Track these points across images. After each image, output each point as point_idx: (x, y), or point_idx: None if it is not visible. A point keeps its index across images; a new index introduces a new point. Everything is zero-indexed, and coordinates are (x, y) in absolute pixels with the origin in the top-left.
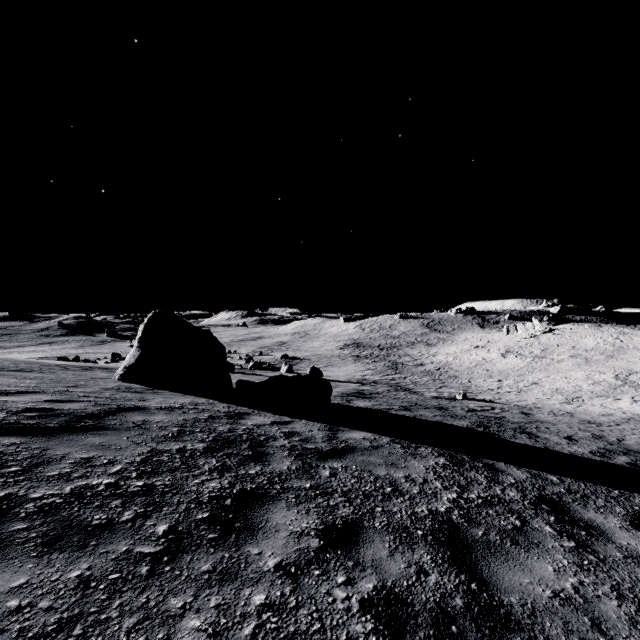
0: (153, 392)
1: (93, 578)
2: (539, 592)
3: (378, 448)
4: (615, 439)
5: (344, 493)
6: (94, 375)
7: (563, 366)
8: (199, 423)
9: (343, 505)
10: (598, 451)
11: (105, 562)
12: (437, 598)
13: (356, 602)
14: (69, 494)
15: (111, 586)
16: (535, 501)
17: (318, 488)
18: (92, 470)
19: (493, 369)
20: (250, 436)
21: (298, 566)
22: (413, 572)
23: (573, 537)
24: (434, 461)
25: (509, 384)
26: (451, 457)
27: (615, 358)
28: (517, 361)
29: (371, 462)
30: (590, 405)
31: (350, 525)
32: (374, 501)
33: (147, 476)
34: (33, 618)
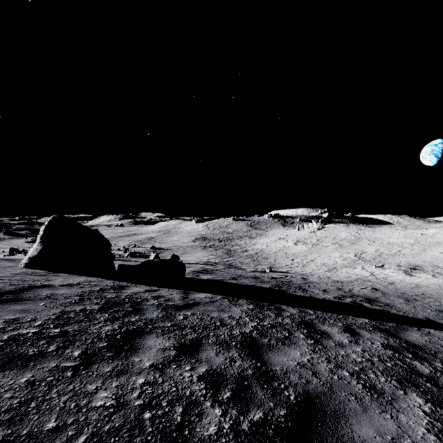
0: (54, 275)
1: (36, 381)
2: (291, 364)
3: (214, 302)
4: (348, 290)
5: (191, 327)
6: (2, 264)
7: (328, 249)
8: (93, 293)
9: (191, 333)
10: (338, 296)
11: (42, 372)
12: (239, 371)
13: (196, 377)
14: (7, 339)
15: (49, 383)
16: (298, 323)
17: (176, 326)
18: (20, 325)
19: (289, 252)
20: (130, 299)
21: (163, 364)
22: (228, 361)
23: (313, 338)
24: (247, 307)
25: (298, 261)
26: (257, 304)
27: (355, 244)
28: (303, 247)
29: (209, 310)
30: (340, 272)
31: (194, 343)
32: (209, 330)
33: (61, 326)
34: (2, 402)
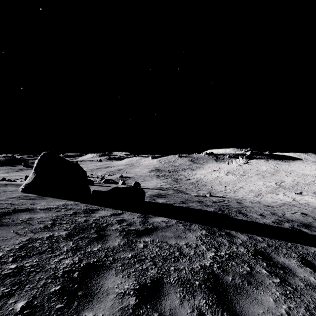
0: (41, 198)
1: None
2: None
3: (170, 227)
4: (281, 214)
5: (152, 259)
6: (6, 189)
7: (253, 179)
8: (66, 217)
9: (151, 268)
10: (275, 221)
11: None
12: None
13: None
14: None
15: None
16: (254, 253)
17: (136, 257)
18: None
19: (222, 181)
20: (97, 224)
21: None
22: (196, 315)
23: (277, 275)
24: (200, 233)
25: (230, 188)
26: (208, 229)
27: (275, 175)
28: (233, 177)
29: (167, 236)
30: (266, 197)
31: (155, 283)
32: (169, 262)
33: (20, 259)
34: None
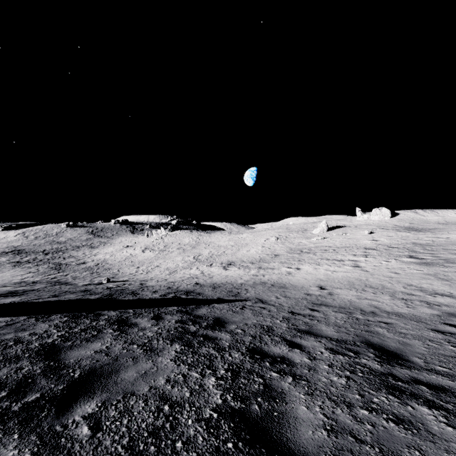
0: None
1: None
2: (88, 353)
3: (13, 324)
4: (176, 287)
5: None
6: None
7: (173, 254)
8: None
9: None
10: (164, 294)
11: None
12: (24, 374)
13: None
14: None
15: None
16: (113, 322)
17: None
18: None
19: (136, 260)
20: None
21: None
22: (13, 371)
23: (121, 330)
24: (59, 320)
25: (143, 269)
26: (74, 316)
27: (195, 248)
28: (151, 254)
29: (2, 333)
30: (179, 274)
31: None
32: None
33: None
34: None
